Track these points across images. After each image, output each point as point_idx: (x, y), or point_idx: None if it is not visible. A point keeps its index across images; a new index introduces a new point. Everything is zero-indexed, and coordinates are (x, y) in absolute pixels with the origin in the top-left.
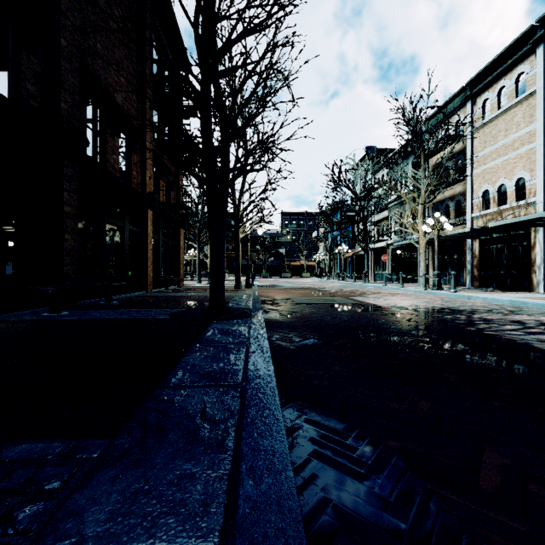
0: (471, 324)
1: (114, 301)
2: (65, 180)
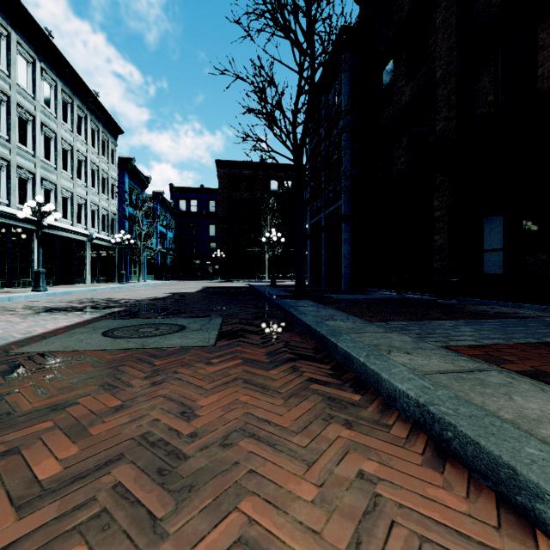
0: (137, 301)
1: (450, 301)
2: (436, 190)
